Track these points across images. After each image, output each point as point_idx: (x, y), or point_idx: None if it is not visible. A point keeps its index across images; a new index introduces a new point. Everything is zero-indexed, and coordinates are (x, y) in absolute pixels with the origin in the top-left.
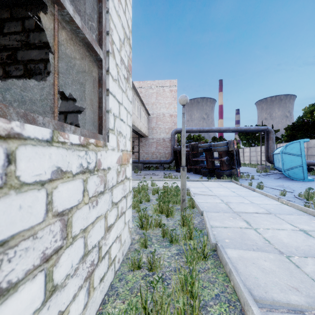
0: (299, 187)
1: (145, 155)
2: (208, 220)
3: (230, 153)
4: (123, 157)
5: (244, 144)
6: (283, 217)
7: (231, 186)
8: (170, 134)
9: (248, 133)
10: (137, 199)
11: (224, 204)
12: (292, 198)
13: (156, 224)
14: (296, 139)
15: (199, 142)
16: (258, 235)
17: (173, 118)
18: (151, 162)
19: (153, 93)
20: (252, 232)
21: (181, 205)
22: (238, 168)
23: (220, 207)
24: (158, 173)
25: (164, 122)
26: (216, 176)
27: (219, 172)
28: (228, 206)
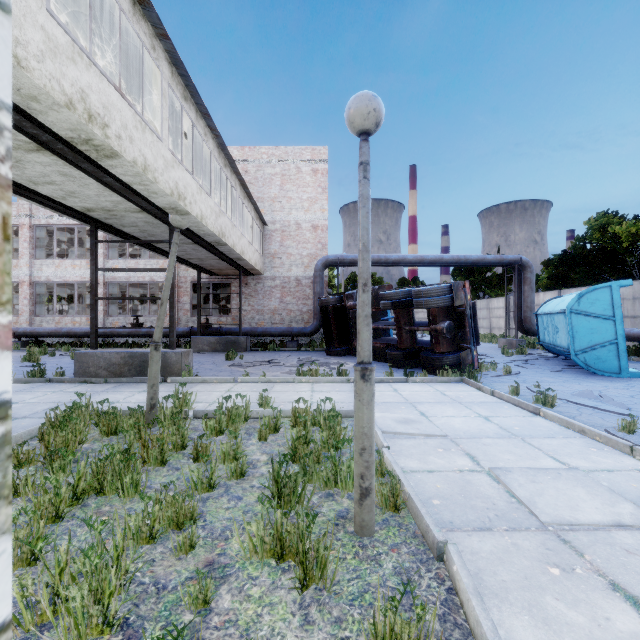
0: (628, 396)
1: (257, 316)
2: (497, 631)
3: (455, 313)
4: None
5: None
6: None
7: (468, 397)
8: (313, 269)
9: (472, 271)
10: (198, 476)
11: (488, 478)
12: None
13: None
14: (569, 284)
15: (380, 287)
16: None
17: (321, 233)
18: (269, 333)
19: (275, 175)
20: None
21: (356, 512)
22: (474, 347)
23: (482, 496)
24: (284, 359)
25: (298, 241)
26: (422, 368)
27: (430, 358)
28: (504, 488)
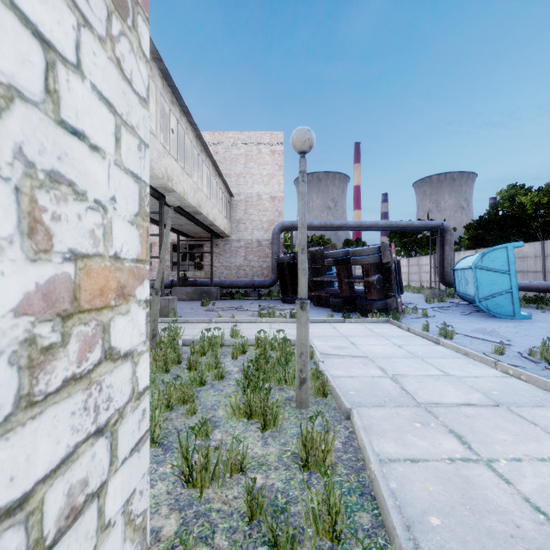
0: (514, 332)
1: (225, 271)
2: (371, 442)
3: (383, 268)
4: (90, 283)
5: (398, 252)
6: (529, 415)
7: (390, 332)
8: (271, 233)
9: (406, 234)
10: (193, 376)
11: (390, 380)
12: (518, 360)
13: (231, 465)
14: (485, 244)
15: (325, 248)
16: (507, 488)
17: (278, 203)
18: (235, 285)
19: (240, 155)
20: (486, 476)
21: (297, 393)
22: (398, 295)
23: (383, 390)
24: (248, 306)
25: (259, 210)
26: (358, 312)
27: (364, 304)
28: (399, 386)
